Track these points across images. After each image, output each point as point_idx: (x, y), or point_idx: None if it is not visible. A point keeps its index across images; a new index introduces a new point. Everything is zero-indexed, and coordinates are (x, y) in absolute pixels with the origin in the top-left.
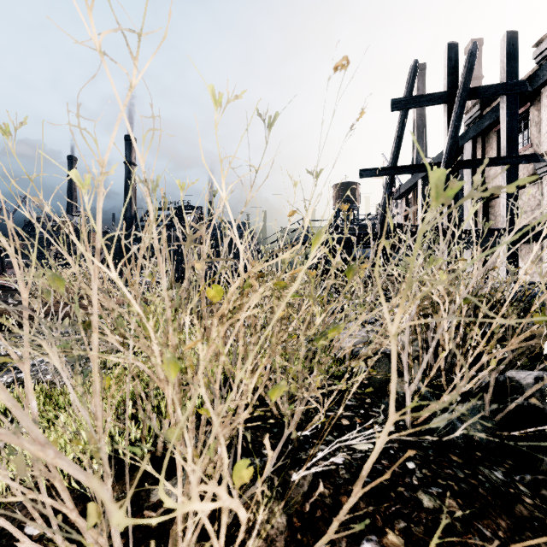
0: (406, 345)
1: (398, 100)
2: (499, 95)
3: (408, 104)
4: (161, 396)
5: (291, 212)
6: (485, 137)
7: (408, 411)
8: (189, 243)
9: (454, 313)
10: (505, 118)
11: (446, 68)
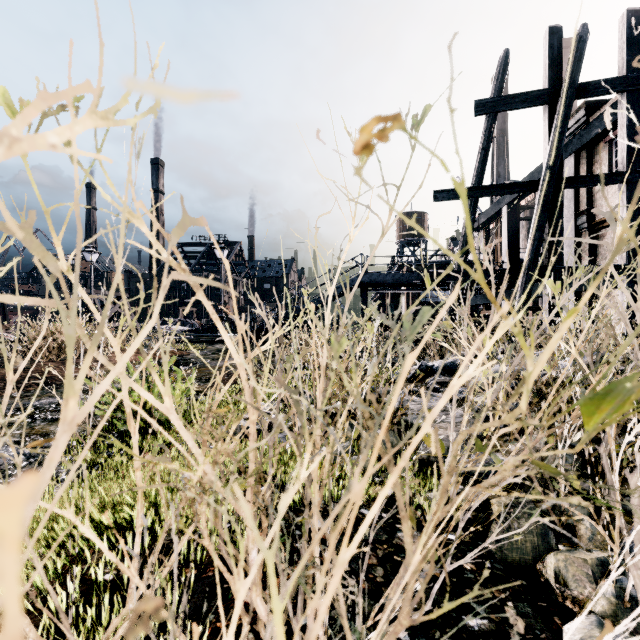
0: (638, 538)
1: (484, 101)
2: (617, 92)
3: (496, 107)
4: None
5: (369, 124)
6: (591, 150)
7: None
8: None
9: None
10: (625, 122)
11: (546, 59)
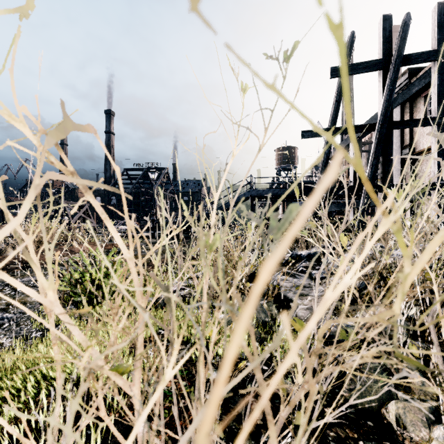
0: None
1: (337, 68)
2: (431, 61)
3: None
4: None
5: None
6: (412, 102)
7: None
8: None
9: None
10: (436, 82)
11: (381, 38)
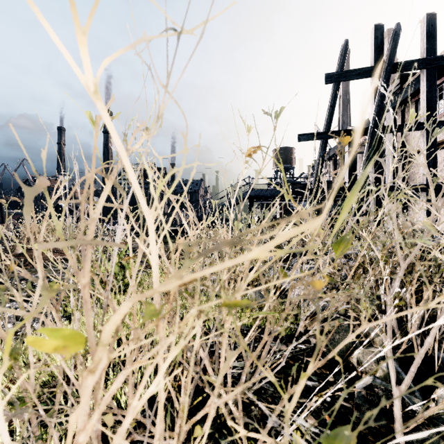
0: (388, 327)
1: (331, 74)
2: (420, 69)
3: (339, 78)
4: (51, 433)
5: (250, 148)
6: (404, 106)
7: (398, 419)
8: (29, 203)
9: (427, 277)
10: (425, 89)
11: (373, 46)
